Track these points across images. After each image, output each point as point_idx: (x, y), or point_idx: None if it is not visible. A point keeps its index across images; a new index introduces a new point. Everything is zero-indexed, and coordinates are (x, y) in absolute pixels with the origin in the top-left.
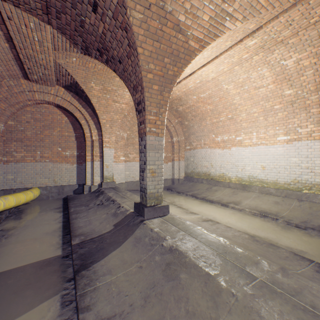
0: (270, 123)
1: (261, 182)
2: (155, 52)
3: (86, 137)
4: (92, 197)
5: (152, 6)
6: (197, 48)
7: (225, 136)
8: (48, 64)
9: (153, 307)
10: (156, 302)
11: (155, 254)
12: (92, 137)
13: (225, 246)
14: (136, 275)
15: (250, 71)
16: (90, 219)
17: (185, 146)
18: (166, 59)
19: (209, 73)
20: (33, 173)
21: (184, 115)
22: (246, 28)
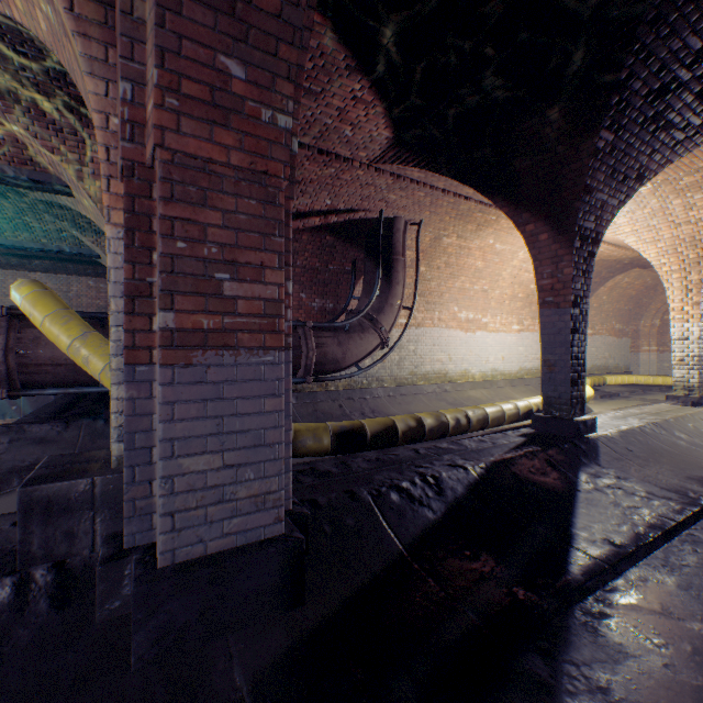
0: None
1: None
2: None
3: None
4: None
5: None
6: None
7: None
8: None
9: None
10: None
11: None
12: None
13: None
14: None
15: None
16: None
17: None
18: None
19: None
20: None
21: None
22: None
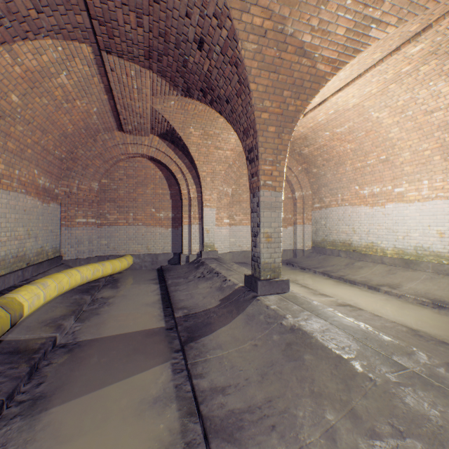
0: None
1: (436, 256)
2: (271, 85)
3: (183, 195)
4: (191, 269)
5: (268, 32)
6: (329, 72)
7: (375, 187)
8: (144, 112)
9: (272, 384)
10: (275, 380)
11: (273, 333)
12: (190, 194)
13: (366, 332)
14: (251, 352)
15: (416, 89)
16: (191, 293)
17: (312, 203)
18: (286, 92)
19: (349, 99)
20: (126, 238)
21: (311, 159)
22: (404, 31)
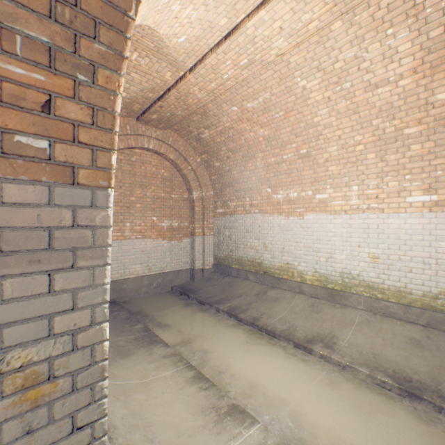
0: (392, 167)
1: (369, 287)
2: None
3: None
4: None
5: None
6: None
7: (292, 191)
8: None
9: None
10: None
11: None
12: None
13: None
14: None
15: (367, 39)
16: None
17: (215, 207)
18: None
19: (274, 35)
20: None
21: (213, 148)
22: None
